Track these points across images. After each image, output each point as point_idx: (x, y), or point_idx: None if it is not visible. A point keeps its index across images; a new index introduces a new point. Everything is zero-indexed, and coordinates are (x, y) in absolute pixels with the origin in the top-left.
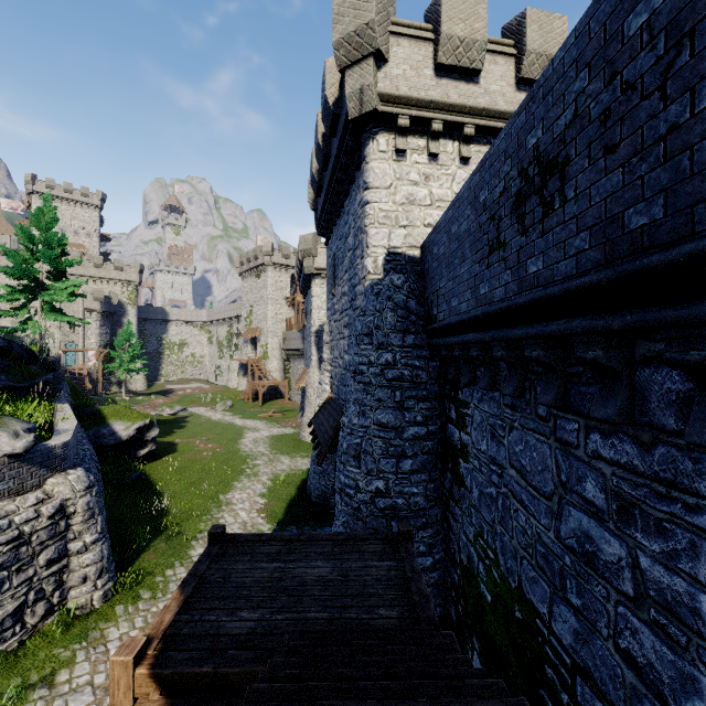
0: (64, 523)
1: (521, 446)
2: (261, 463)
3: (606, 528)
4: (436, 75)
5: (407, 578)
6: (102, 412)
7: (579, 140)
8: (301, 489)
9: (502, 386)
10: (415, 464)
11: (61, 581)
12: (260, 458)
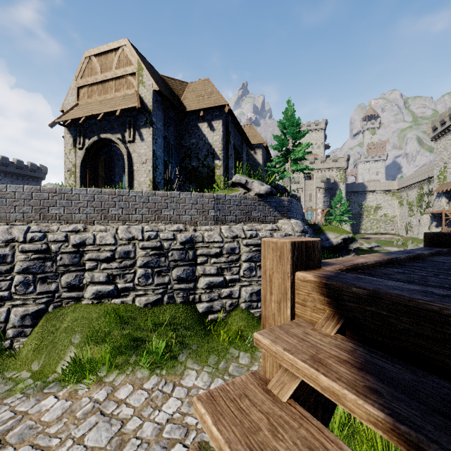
0: None
1: None
2: None
3: None
4: None
5: None
6: (321, 228)
7: None
8: None
9: None
10: None
11: None
12: None
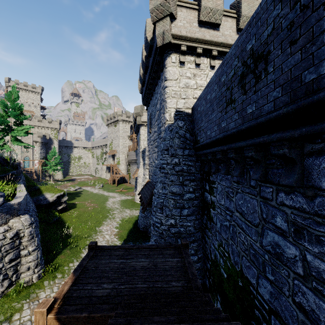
0: (18, 241)
1: (242, 201)
2: (116, 213)
3: (287, 241)
4: (199, 26)
5: (186, 266)
6: (40, 188)
7: (275, 41)
8: (135, 224)
9: (232, 172)
10: (189, 212)
11: (16, 270)
12: (116, 210)
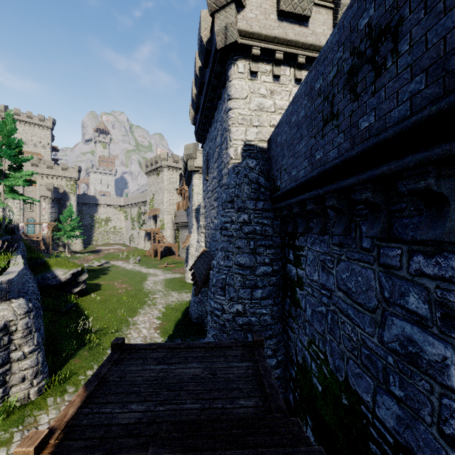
0: (7, 338)
1: (347, 273)
2: (158, 297)
3: (429, 333)
4: (278, 19)
5: (260, 375)
6: (47, 262)
7: None
8: (185, 313)
9: (331, 230)
10: (264, 293)
11: (4, 381)
12: (158, 293)
